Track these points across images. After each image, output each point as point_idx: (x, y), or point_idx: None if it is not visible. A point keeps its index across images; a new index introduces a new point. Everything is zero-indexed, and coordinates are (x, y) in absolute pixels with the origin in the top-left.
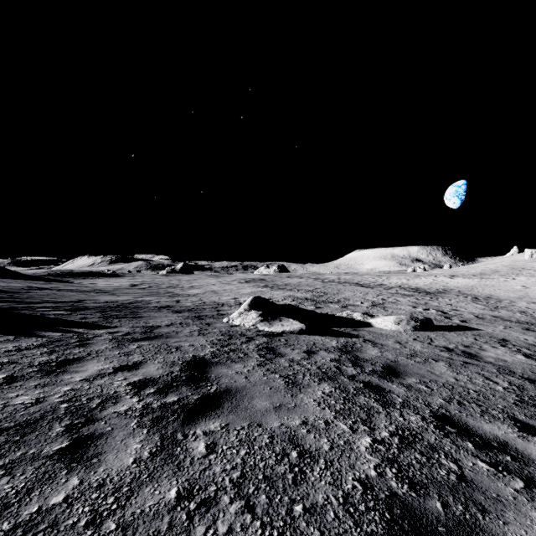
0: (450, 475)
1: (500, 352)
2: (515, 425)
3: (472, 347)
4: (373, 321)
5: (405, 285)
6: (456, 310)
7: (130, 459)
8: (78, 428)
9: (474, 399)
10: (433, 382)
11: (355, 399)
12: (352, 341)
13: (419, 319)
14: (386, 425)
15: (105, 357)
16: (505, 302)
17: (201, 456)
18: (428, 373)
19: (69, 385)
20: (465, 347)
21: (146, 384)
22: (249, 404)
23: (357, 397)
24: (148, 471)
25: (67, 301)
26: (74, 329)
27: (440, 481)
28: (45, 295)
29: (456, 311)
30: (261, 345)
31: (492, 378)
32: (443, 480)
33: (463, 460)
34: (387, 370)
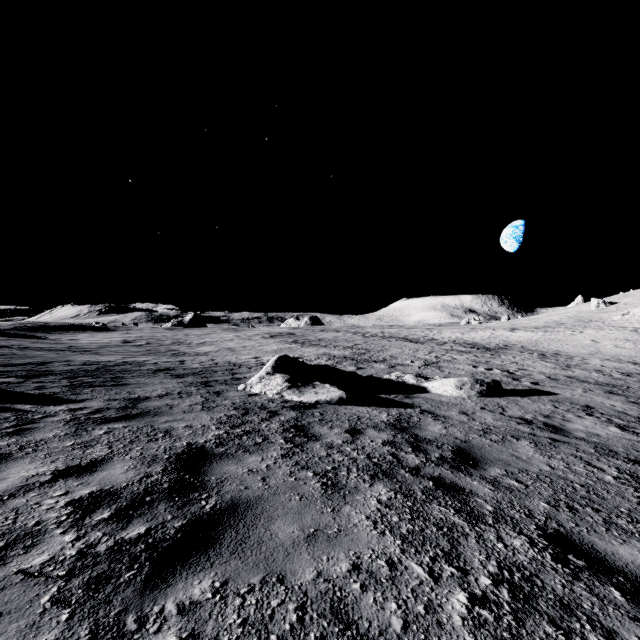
0: None
1: (588, 423)
2: None
3: (554, 418)
4: (429, 385)
5: (460, 339)
6: (524, 369)
7: None
8: None
9: (585, 499)
10: (523, 473)
11: (427, 511)
12: (406, 413)
13: (485, 382)
14: (482, 560)
15: (46, 452)
16: (576, 360)
17: None
18: (513, 459)
19: None
20: (545, 417)
21: (100, 502)
22: (266, 533)
23: (428, 506)
24: None
25: (26, 363)
26: (16, 406)
27: None
28: None
29: (523, 371)
30: (288, 423)
31: (594, 463)
32: None
33: (621, 631)
34: (459, 456)
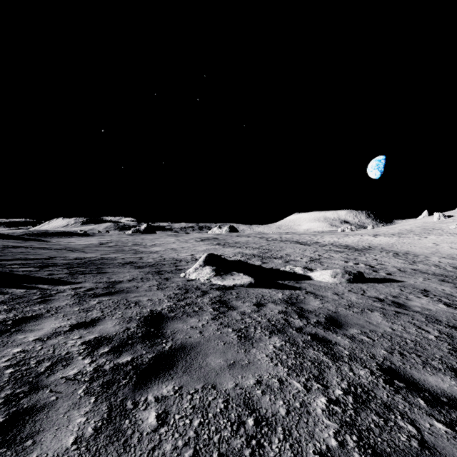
0: (411, 440)
1: (424, 301)
2: (456, 376)
3: (400, 298)
4: (312, 274)
5: (337, 242)
6: (381, 264)
7: (70, 438)
8: (18, 399)
9: (412, 349)
10: (373, 332)
11: (305, 353)
12: (295, 293)
13: (352, 273)
14: (338, 381)
15: (63, 313)
16: (421, 257)
17: (151, 430)
18: (366, 324)
19: (20, 346)
20: (393, 297)
21: (101, 343)
22: (204, 363)
23: (306, 350)
24: (89, 455)
25: (38, 258)
26: (38, 285)
27: (402, 449)
28: (19, 252)
29: (381, 265)
30: (215, 298)
31: (423, 327)
32: (406, 448)
33: (419, 420)
34: (330, 321)
